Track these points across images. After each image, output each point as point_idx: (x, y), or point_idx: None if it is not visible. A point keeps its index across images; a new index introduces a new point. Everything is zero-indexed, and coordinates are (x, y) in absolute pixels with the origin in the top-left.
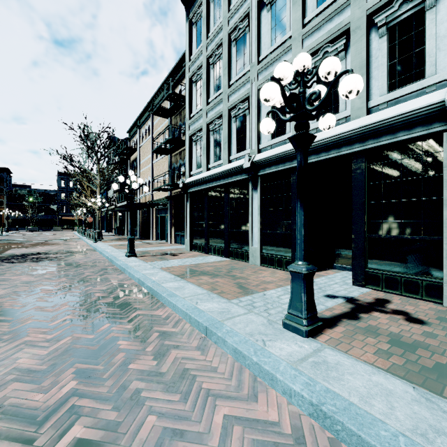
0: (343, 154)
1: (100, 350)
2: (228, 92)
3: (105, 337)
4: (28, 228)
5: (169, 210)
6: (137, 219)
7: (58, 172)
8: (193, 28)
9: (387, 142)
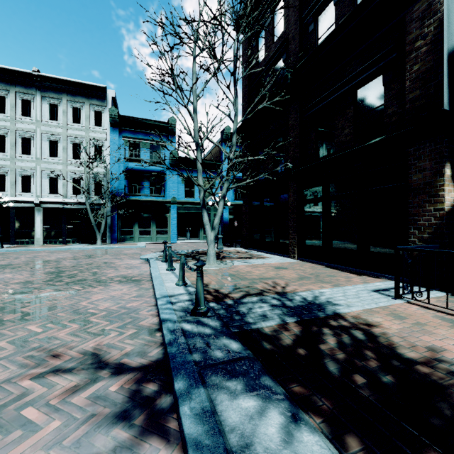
0: (7, 206)
1: None
2: None
3: None
4: None
5: None
6: None
7: None
8: None
9: (22, 206)
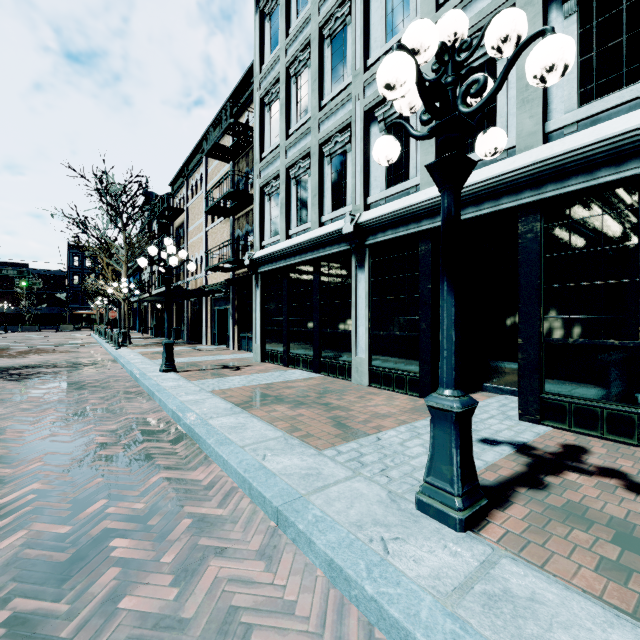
0: (505, 209)
1: (72, 563)
2: (319, 117)
3: (91, 531)
4: (23, 326)
5: (230, 300)
6: (184, 314)
7: (68, 245)
8: (265, 22)
9: (580, 187)
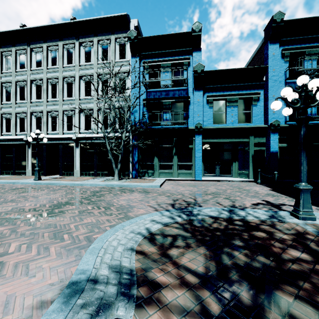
0: (57, 142)
1: None
2: (15, 106)
3: None
4: None
5: None
6: None
7: None
8: None
9: (66, 142)
